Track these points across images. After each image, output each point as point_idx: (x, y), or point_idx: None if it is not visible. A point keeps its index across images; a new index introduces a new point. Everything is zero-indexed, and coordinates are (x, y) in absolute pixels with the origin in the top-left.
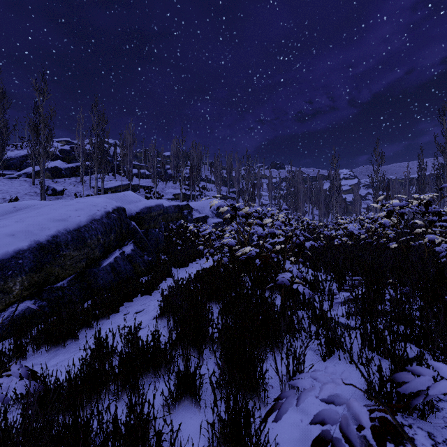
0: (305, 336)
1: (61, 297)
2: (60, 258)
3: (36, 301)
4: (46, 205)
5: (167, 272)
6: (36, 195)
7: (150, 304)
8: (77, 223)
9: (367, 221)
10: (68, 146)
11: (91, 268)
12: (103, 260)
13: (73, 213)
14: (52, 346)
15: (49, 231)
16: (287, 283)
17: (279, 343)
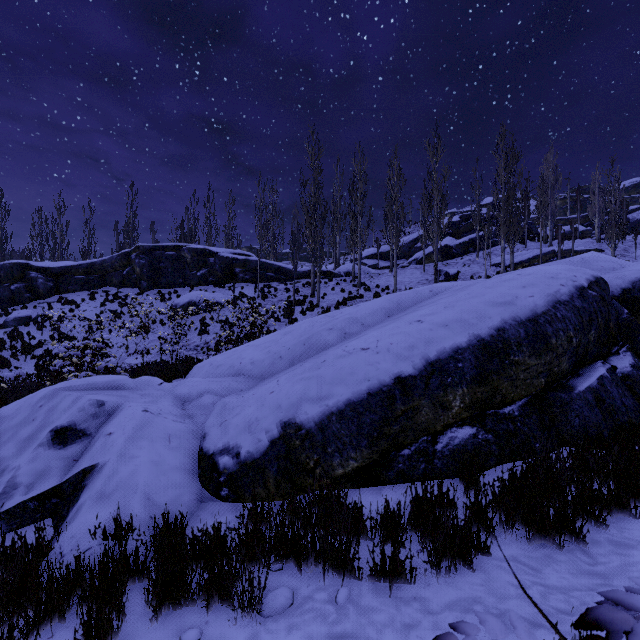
0: None
1: (511, 432)
2: (510, 366)
3: (478, 430)
4: (470, 285)
5: None
6: (428, 283)
7: None
8: (530, 308)
9: None
10: (457, 216)
11: (555, 391)
12: (573, 380)
13: (520, 292)
14: (534, 532)
15: (491, 321)
16: None
17: None
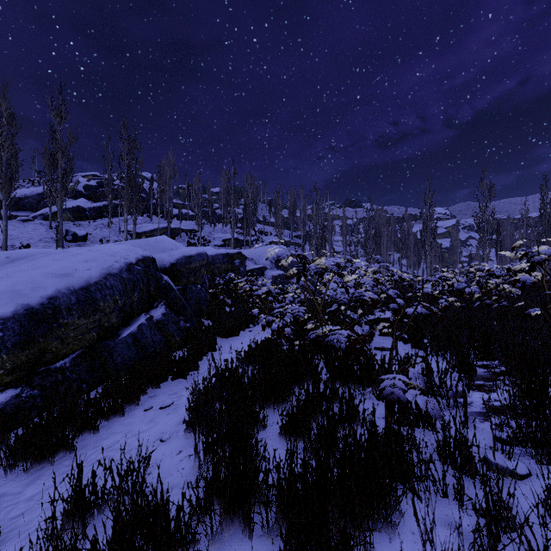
0: (434, 492)
1: (60, 382)
2: (59, 328)
3: (24, 389)
4: (48, 255)
5: (209, 345)
6: (53, 242)
7: (182, 393)
8: (86, 279)
9: (480, 274)
10: (95, 181)
11: (106, 340)
12: (123, 329)
13: (81, 265)
14: (33, 462)
15: (45, 291)
16: (402, 397)
17: (391, 515)
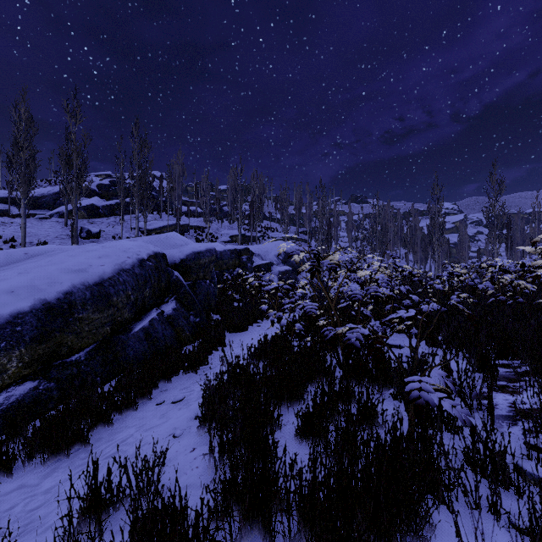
0: (465, 503)
1: (75, 375)
2: (74, 322)
3: (41, 382)
4: (64, 251)
5: (219, 339)
6: (68, 239)
7: (193, 388)
8: (100, 274)
9: (493, 269)
10: (108, 180)
11: (119, 335)
12: (135, 324)
13: (95, 261)
14: (50, 454)
15: (61, 286)
16: (431, 401)
17: (422, 529)
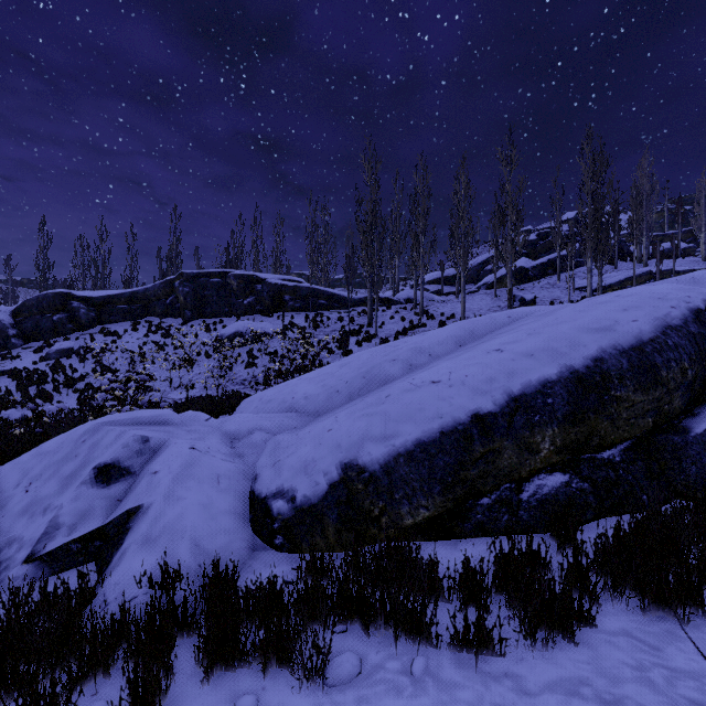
0: None
1: (612, 481)
2: (610, 402)
3: (572, 477)
4: (557, 309)
5: None
6: (500, 311)
7: None
8: (634, 334)
9: None
10: (533, 234)
11: (665, 433)
12: (687, 420)
13: (620, 315)
14: (649, 602)
15: (586, 350)
16: None
17: None
